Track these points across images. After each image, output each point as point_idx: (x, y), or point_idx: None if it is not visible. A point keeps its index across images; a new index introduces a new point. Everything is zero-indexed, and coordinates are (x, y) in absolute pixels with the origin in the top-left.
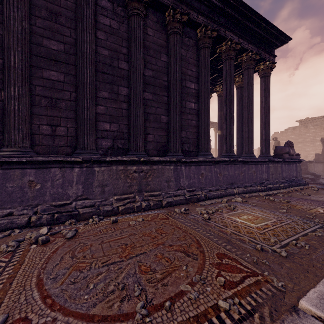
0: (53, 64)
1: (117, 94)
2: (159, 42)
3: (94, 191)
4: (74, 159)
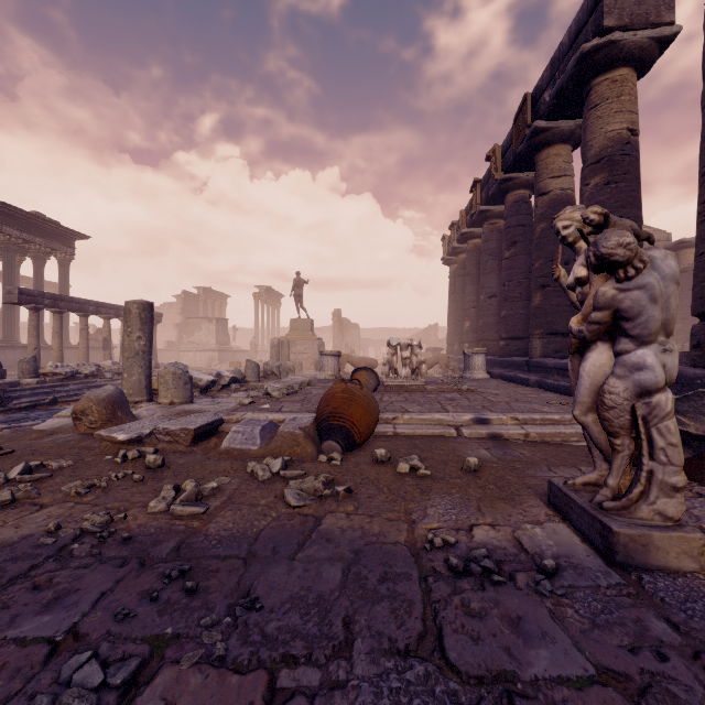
0: None
1: None
2: None
3: None
4: None
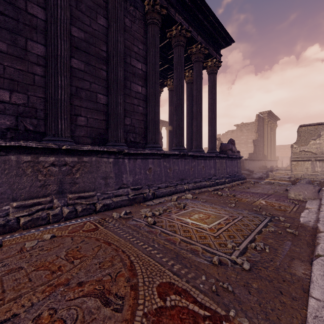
0: None
1: (25, 50)
2: None
3: None
4: None
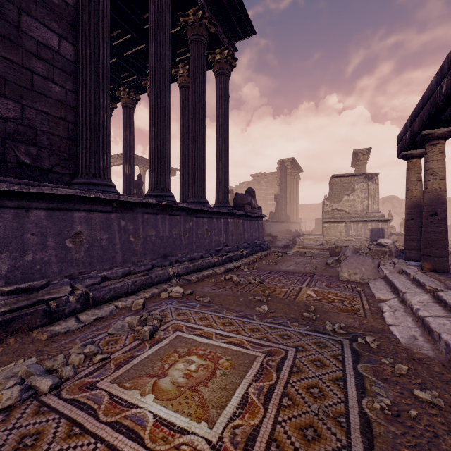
0: None
1: None
2: None
3: None
4: None
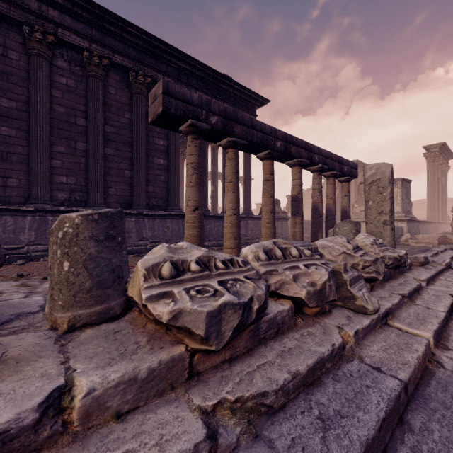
0: (5, 120)
1: (75, 149)
2: (122, 100)
3: (47, 237)
4: (26, 208)
